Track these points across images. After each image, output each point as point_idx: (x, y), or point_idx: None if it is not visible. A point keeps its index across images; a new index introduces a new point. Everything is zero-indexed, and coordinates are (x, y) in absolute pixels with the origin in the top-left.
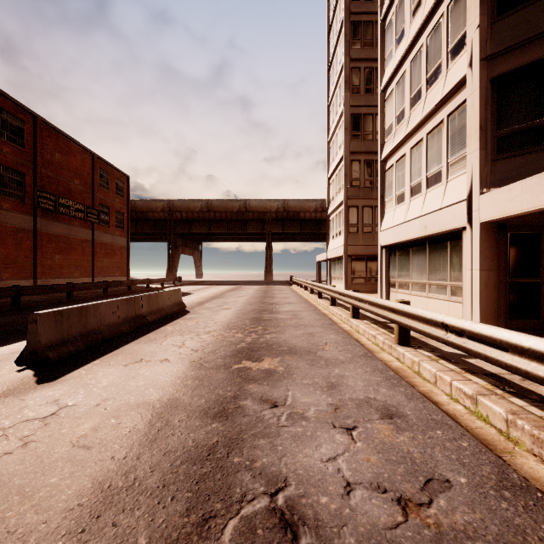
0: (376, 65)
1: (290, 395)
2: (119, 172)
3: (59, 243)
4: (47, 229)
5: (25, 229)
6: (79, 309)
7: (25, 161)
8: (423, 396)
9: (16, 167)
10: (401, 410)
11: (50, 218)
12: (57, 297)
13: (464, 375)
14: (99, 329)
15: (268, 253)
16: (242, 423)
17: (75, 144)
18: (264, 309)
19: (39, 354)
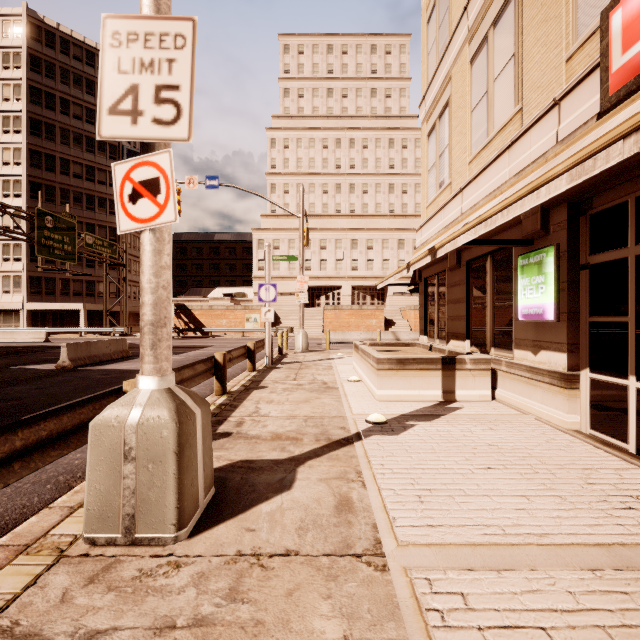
0: None
1: None
2: None
3: None
4: None
5: None
6: None
7: None
8: None
9: None
10: None
11: None
12: None
13: None
14: None
15: None
16: None
17: None
18: None
19: None
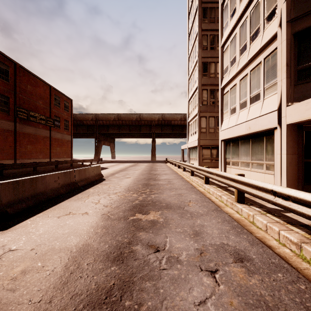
0: (216, 33)
1: (168, 241)
2: (66, 97)
3: (30, 138)
4: (22, 130)
5: (9, 130)
6: (31, 179)
7: (9, 90)
8: (260, 241)
9: (4, 93)
10: (248, 254)
11: (24, 123)
12: (27, 170)
13: (287, 226)
14: (45, 192)
15: (153, 144)
16: (133, 266)
17: (39, 80)
18: (151, 178)
19: (1, 209)
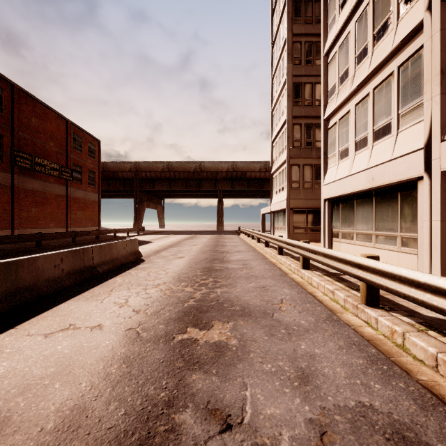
0: (315, 40)
1: (248, 398)
2: (91, 137)
3: (35, 197)
4: (24, 185)
5: (3, 184)
6: (6, 265)
7: (2, 124)
8: (433, 396)
9: None
10: (424, 438)
11: (27, 175)
12: (28, 246)
13: None
14: (35, 285)
15: (219, 207)
16: None
17: (50, 110)
18: (216, 258)
19: None
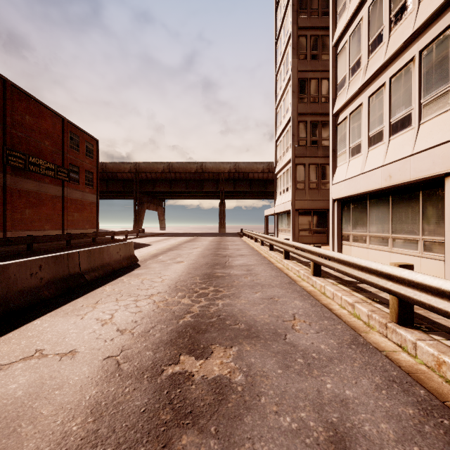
0: (321, 33)
1: None
2: (89, 136)
3: (29, 198)
4: (17, 185)
5: None
6: None
7: None
8: None
9: None
10: None
11: (20, 175)
12: (18, 249)
13: None
14: (4, 298)
15: (221, 209)
16: None
17: (45, 108)
18: (217, 263)
19: None
